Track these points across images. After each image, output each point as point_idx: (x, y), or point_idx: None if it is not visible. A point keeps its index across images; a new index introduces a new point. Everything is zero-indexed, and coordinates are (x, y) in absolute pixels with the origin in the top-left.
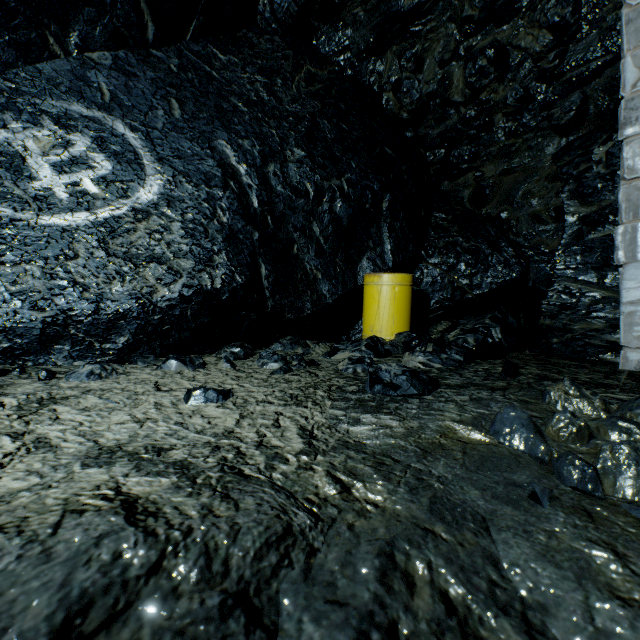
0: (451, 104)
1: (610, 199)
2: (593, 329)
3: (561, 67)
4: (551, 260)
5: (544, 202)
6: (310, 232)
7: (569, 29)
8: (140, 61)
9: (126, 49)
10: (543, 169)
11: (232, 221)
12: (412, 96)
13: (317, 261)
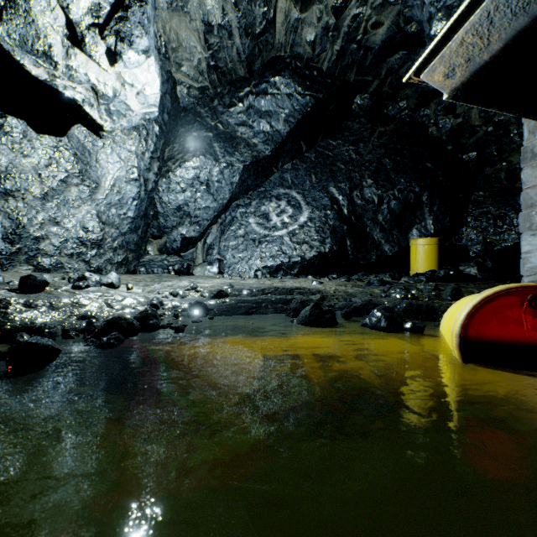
0: (475, 126)
1: None
2: None
3: None
4: None
5: None
6: (376, 220)
7: None
8: (300, 161)
9: (295, 158)
10: None
11: (334, 223)
12: (445, 128)
13: (381, 234)
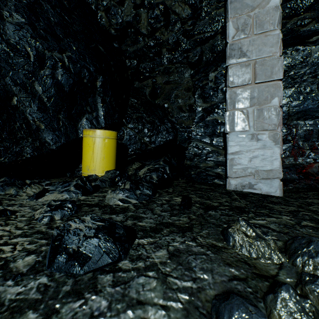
0: (140, 34)
1: (216, 101)
2: (209, 166)
3: (193, 31)
4: (187, 131)
5: (184, 101)
6: (32, 89)
7: (198, 10)
8: None
9: None
10: (184, 84)
11: None
12: (117, 19)
13: (40, 114)
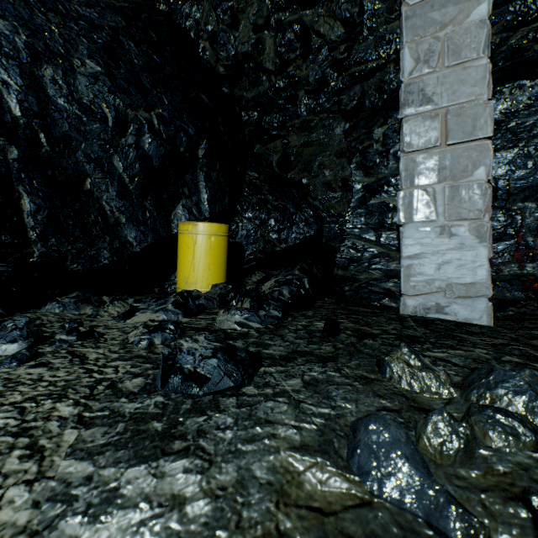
0: (264, 70)
1: (385, 173)
2: (374, 278)
3: (348, 61)
4: (339, 222)
5: (334, 174)
6: (110, 166)
7: (356, 28)
8: None
9: None
10: (333, 146)
11: None
12: (228, 51)
13: (120, 202)
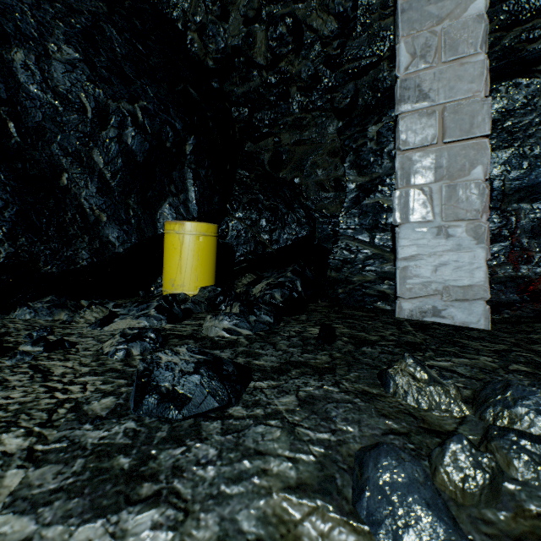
0: (255, 65)
1: (379, 172)
2: (368, 281)
3: (342, 57)
4: (331, 222)
5: (326, 173)
6: (89, 161)
7: (349, 23)
8: None
9: None
10: (326, 145)
11: None
12: (218, 43)
13: (101, 199)
